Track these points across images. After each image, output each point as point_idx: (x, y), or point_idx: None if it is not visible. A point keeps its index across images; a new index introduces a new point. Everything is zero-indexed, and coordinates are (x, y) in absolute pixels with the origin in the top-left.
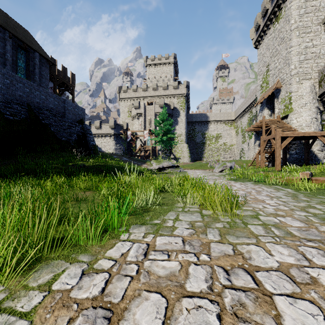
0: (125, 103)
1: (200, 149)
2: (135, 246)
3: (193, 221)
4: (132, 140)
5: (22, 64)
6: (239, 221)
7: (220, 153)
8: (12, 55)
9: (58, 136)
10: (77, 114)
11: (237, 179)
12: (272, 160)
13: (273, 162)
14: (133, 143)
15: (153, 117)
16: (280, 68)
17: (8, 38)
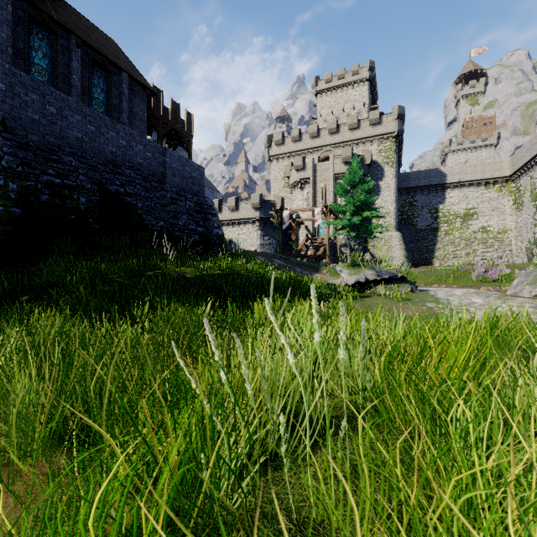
0: (278, 163)
1: (427, 241)
2: None
3: None
4: (290, 228)
5: (100, 95)
6: None
7: (473, 248)
8: (82, 79)
9: (151, 218)
10: (190, 176)
11: None
12: None
13: None
14: (292, 234)
15: (329, 183)
16: None
17: (74, 47)
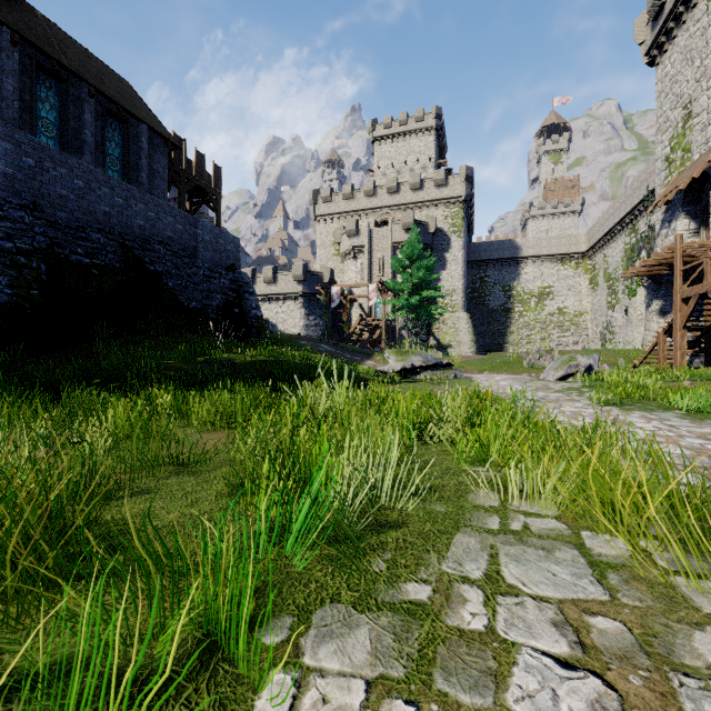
0: (326, 225)
1: (500, 323)
2: None
3: (571, 605)
4: (342, 306)
5: (114, 151)
6: None
7: (548, 332)
8: (95, 133)
9: (183, 298)
10: (224, 249)
11: (625, 402)
12: (707, 350)
13: (710, 356)
14: (344, 314)
15: (388, 254)
16: None
17: (87, 97)
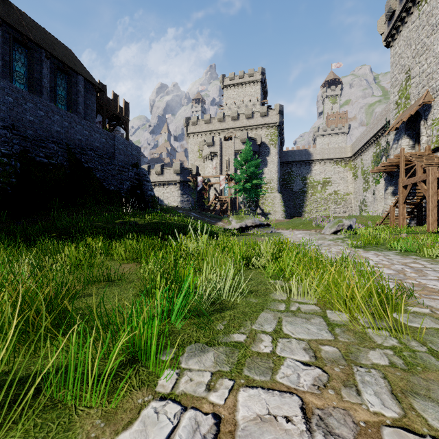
0: (194, 139)
1: (300, 200)
2: (185, 423)
3: (314, 341)
4: (203, 189)
5: (62, 92)
6: (419, 346)
7: (328, 205)
8: (50, 81)
9: (106, 184)
10: (131, 154)
11: (367, 246)
12: (418, 216)
13: (419, 219)
14: (205, 194)
15: (232, 157)
16: (430, 72)
17: (45, 59)
